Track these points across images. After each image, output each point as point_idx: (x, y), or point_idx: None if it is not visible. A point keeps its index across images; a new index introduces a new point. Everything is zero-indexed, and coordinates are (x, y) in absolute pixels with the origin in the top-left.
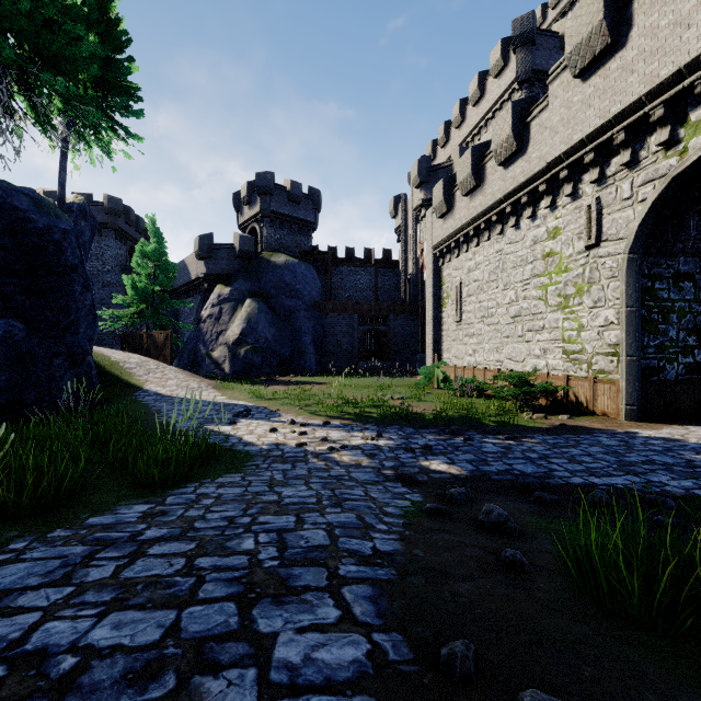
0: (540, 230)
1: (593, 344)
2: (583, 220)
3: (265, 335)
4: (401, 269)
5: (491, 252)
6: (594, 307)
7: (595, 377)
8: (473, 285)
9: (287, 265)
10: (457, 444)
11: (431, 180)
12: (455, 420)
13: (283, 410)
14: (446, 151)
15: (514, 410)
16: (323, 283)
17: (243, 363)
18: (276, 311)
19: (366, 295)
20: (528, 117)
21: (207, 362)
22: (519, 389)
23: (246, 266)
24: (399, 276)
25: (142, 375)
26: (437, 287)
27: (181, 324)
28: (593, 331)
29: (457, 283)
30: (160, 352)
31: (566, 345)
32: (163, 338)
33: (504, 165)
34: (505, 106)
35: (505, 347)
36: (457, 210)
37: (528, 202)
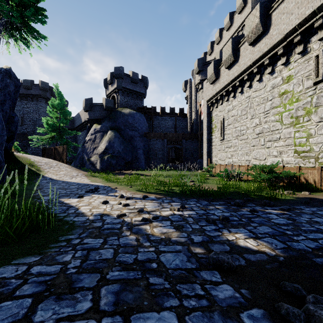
0: (277, 79)
1: (319, 145)
2: (311, 67)
3: (118, 149)
4: (188, 117)
5: (242, 98)
6: (320, 121)
7: (322, 167)
8: (231, 118)
9: (130, 114)
10: (247, 215)
11: (204, 69)
12: (232, 194)
13: (119, 188)
14: (211, 57)
15: (268, 188)
16: (149, 124)
17: (106, 163)
18: (124, 137)
19: (170, 130)
20: (270, 11)
21: (87, 163)
22: (271, 175)
23: (109, 114)
24: (187, 121)
25: (46, 168)
26: (209, 122)
27: (74, 144)
28: (319, 137)
29: (221, 118)
30: (60, 157)
31: (297, 148)
32: (62, 150)
33: (252, 45)
34: (244, 28)
35: (252, 152)
36: (221, 78)
37: (269, 63)
